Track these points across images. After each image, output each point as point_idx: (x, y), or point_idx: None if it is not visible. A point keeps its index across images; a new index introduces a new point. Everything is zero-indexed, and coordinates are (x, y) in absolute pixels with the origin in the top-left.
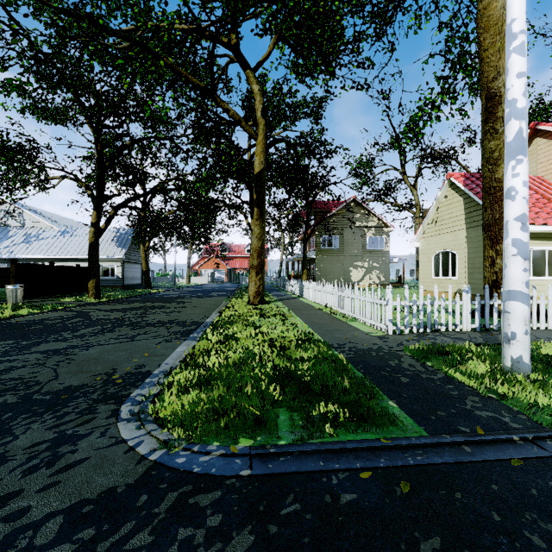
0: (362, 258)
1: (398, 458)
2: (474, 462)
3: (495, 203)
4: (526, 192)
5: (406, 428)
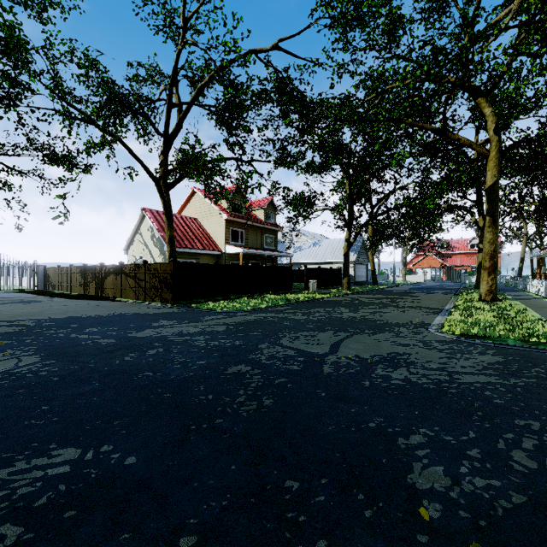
0: None
1: None
2: None
3: None
4: None
5: None
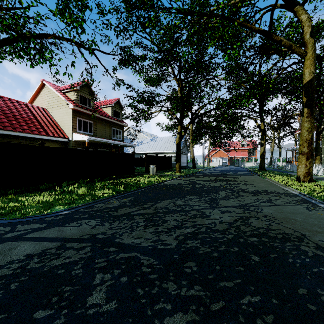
0: None
1: None
2: None
3: None
4: None
5: None
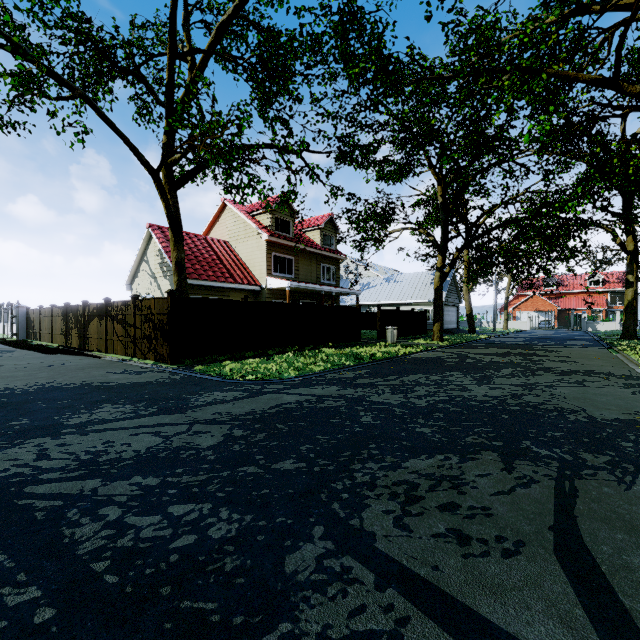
0: None
1: None
2: None
3: None
4: None
5: None
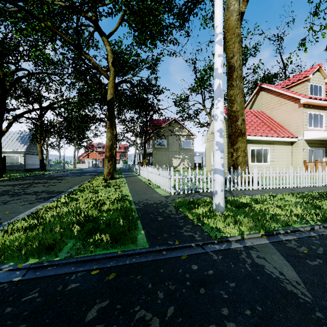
0: (179, 153)
1: (121, 261)
2: (162, 259)
3: (233, 123)
4: (222, 117)
5: (137, 244)
